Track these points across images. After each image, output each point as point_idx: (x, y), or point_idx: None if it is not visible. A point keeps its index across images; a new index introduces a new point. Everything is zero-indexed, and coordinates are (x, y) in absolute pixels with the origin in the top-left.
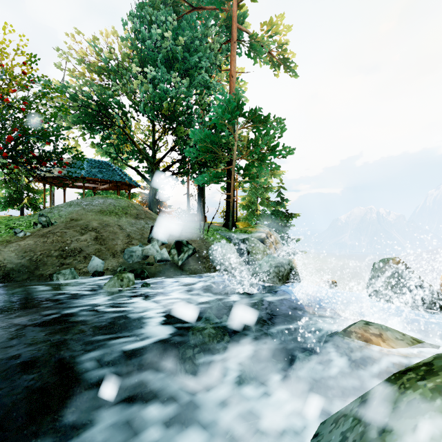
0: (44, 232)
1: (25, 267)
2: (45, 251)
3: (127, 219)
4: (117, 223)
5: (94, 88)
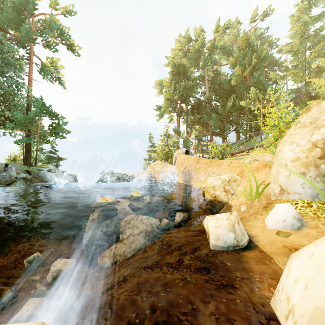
0: None
1: None
2: None
3: None
4: None
5: None
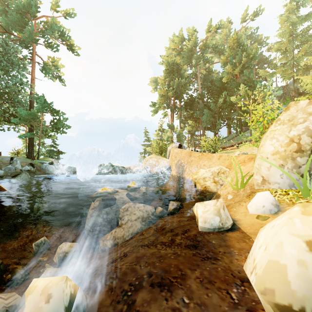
0: None
1: None
2: None
3: None
4: None
5: None
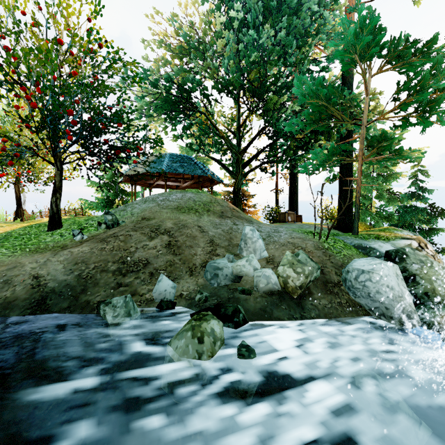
0: (108, 235)
1: (70, 288)
2: (100, 263)
3: (209, 218)
4: (196, 223)
5: (175, 68)
